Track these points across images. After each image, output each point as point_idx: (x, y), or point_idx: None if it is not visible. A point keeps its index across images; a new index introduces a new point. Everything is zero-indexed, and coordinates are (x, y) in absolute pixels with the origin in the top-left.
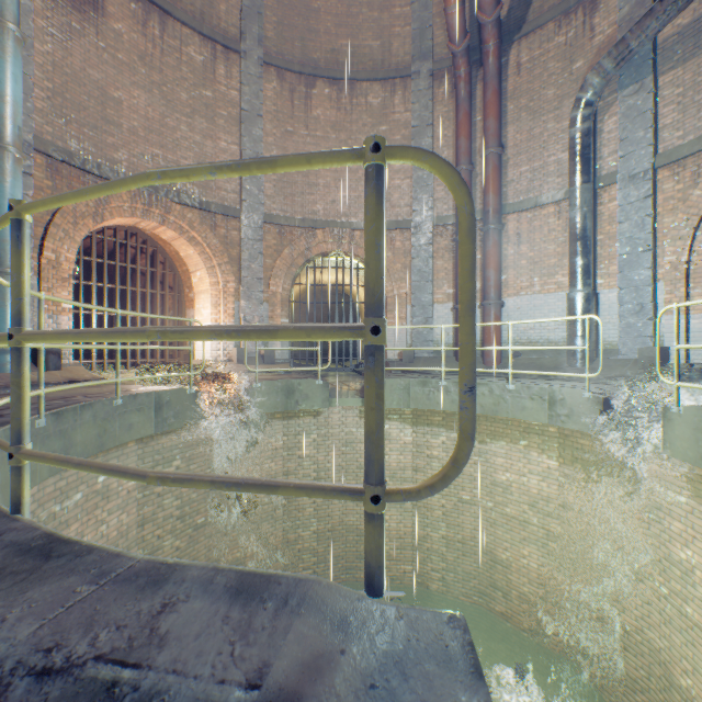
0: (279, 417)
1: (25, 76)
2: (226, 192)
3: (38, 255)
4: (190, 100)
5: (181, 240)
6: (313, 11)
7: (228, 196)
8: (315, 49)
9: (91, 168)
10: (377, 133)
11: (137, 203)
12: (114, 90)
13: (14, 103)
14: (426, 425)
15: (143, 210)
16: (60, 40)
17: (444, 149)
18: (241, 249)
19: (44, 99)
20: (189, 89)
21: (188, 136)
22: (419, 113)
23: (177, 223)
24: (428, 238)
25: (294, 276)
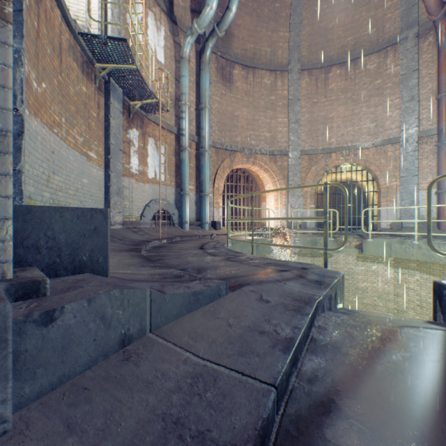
0: (308, 256)
1: (210, 121)
2: (281, 143)
3: (213, 186)
4: (264, 104)
5: (260, 171)
6: (328, 30)
7: (282, 145)
8: (330, 51)
9: (228, 148)
10: (373, 86)
11: (244, 158)
12: (235, 112)
13: (208, 133)
14: (403, 268)
15: (245, 160)
16: (219, 101)
17: (428, 83)
18: (288, 171)
19: (214, 126)
20: (264, 99)
21: (263, 121)
22: (406, 65)
23: (259, 163)
24: (413, 147)
25: (317, 181)
